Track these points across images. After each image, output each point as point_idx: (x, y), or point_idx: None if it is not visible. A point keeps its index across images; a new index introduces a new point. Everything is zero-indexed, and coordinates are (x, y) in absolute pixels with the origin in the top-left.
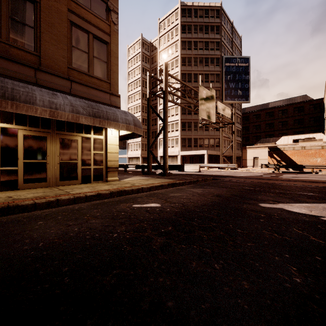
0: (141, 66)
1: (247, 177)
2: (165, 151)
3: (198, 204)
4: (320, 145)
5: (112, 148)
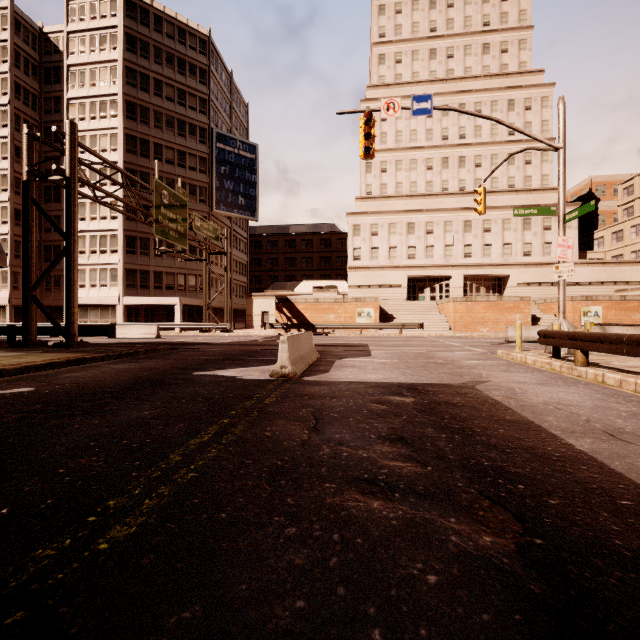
0: (12, 79)
1: (230, 343)
2: (70, 298)
3: (106, 381)
4: (334, 297)
5: None
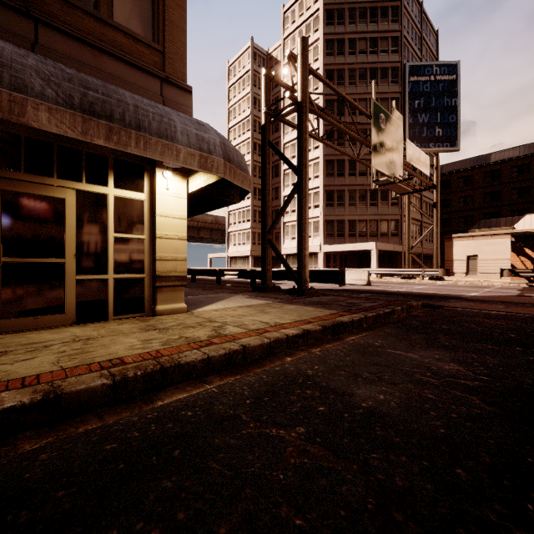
0: (252, 96)
1: (500, 300)
2: (302, 238)
3: None
4: None
5: (168, 227)
